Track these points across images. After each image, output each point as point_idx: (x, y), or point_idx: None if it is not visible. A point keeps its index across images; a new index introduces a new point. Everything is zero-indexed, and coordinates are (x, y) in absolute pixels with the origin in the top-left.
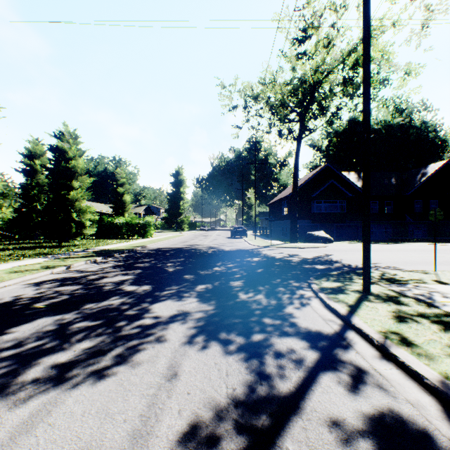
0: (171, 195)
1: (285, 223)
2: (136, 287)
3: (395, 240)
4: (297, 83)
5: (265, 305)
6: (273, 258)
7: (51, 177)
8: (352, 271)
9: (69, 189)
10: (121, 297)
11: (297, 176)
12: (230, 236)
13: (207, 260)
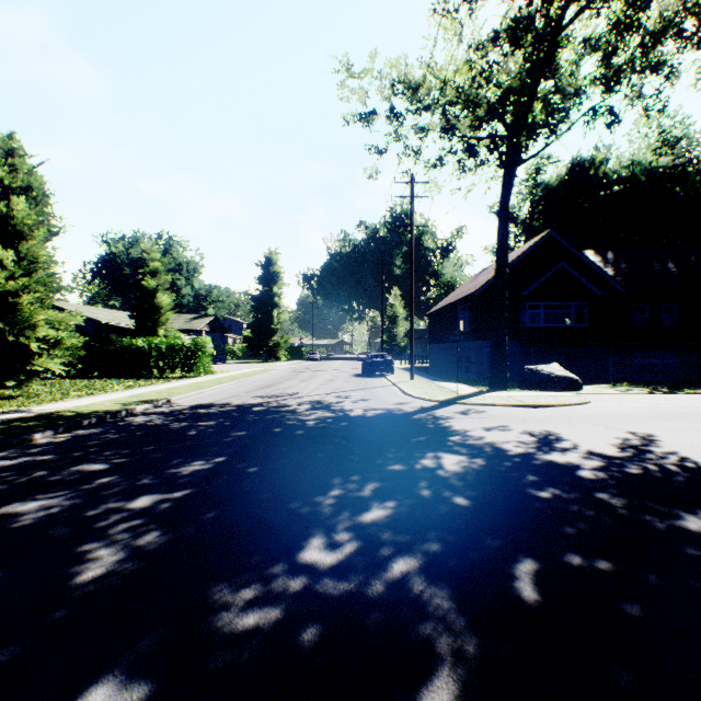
0: (257, 298)
1: (467, 348)
2: None
3: (698, 382)
4: (527, 7)
5: None
6: (504, 456)
7: None
8: None
9: None
10: None
11: (506, 245)
12: (361, 372)
13: (293, 470)
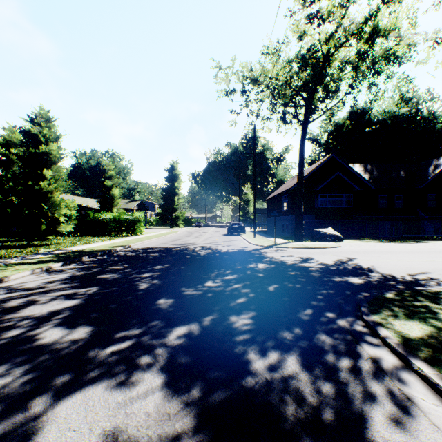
0: (165, 190)
1: (286, 219)
2: (63, 331)
3: (410, 238)
4: (307, 53)
5: (314, 406)
6: (284, 264)
7: (25, 167)
8: (415, 292)
9: (41, 179)
10: (12, 367)
11: (303, 165)
12: (227, 233)
13: (198, 267)
